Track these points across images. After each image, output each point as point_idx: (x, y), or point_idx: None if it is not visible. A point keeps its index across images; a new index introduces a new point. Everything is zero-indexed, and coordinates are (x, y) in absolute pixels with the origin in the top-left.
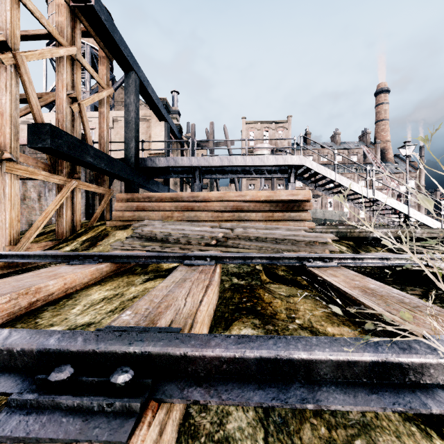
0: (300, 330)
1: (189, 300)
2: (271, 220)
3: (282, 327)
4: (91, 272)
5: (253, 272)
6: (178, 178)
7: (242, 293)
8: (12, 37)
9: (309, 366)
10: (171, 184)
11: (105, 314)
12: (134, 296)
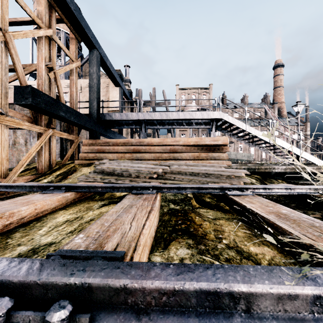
0: (227, 250)
1: (133, 224)
2: (198, 159)
3: (211, 247)
4: (58, 199)
5: (186, 199)
6: (129, 129)
7: (177, 217)
8: (2, 20)
9: (248, 299)
10: (124, 133)
11: (65, 235)
12: (91, 219)
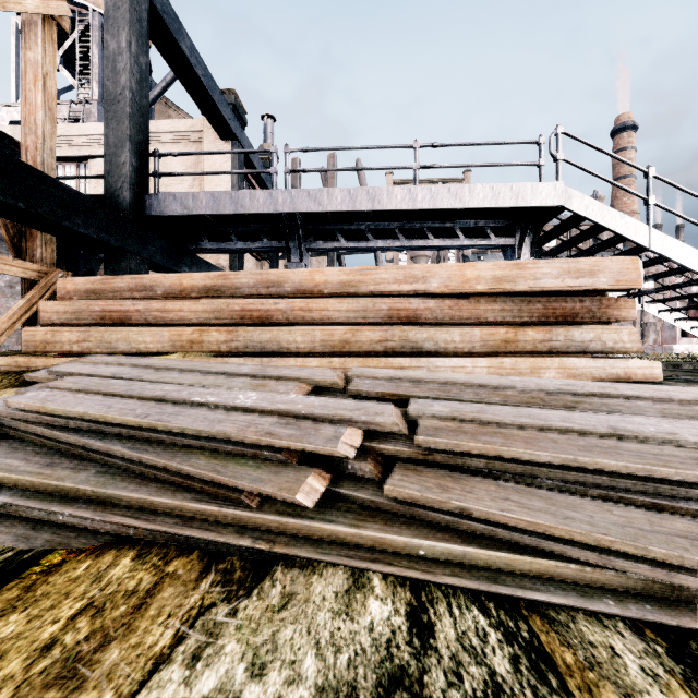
0: None
1: None
2: (511, 352)
3: None
4: None
5: None
6: (267, 266)
7: None
8: None
9: None
10: None
11: None
12: None
